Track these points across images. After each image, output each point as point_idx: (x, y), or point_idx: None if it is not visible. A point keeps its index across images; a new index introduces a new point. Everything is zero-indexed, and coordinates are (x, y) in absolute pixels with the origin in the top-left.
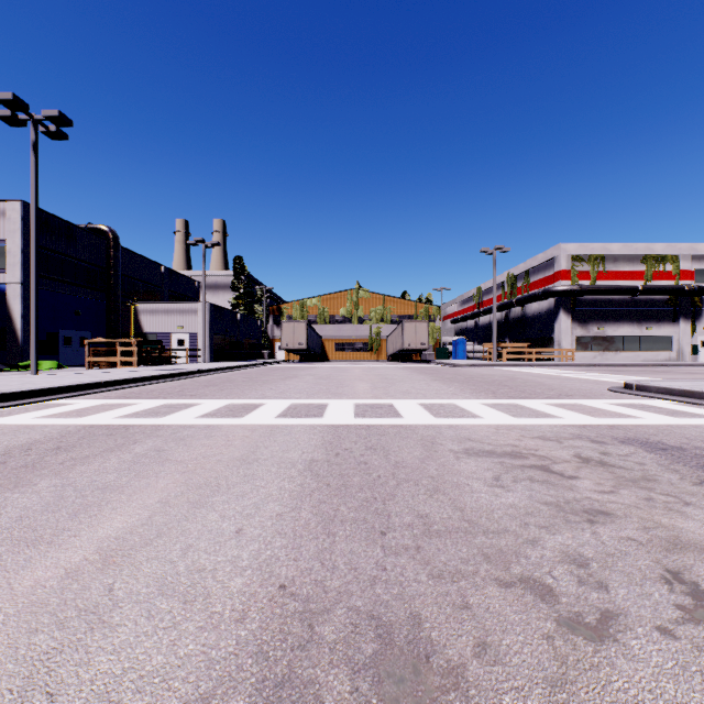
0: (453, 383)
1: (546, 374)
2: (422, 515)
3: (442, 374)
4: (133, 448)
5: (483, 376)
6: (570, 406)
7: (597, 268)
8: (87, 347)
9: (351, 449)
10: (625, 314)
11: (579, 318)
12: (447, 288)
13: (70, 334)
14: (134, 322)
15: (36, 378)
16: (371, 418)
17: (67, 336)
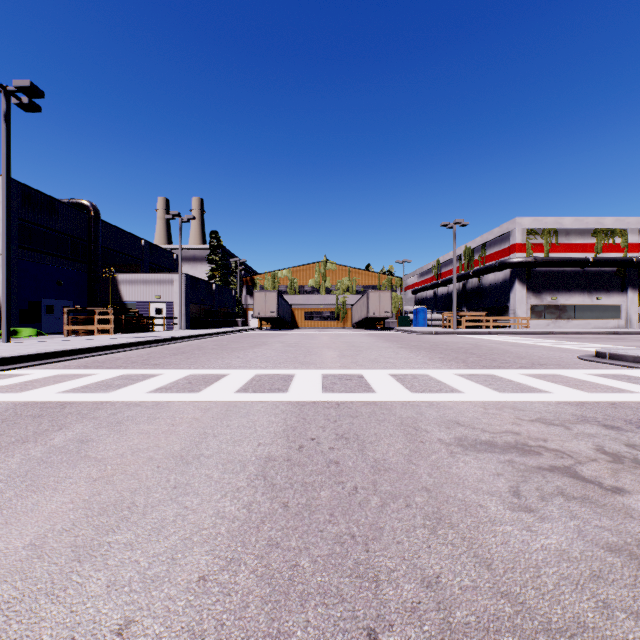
0: (420, 351)
1: (507, 341)
2: (430, 579)
3: (407, 341)
4: (53, 437)
5: (447, 344)
6: (551, 377)
7: (550, 241)
8: (66, 315)
9: (318, 438)
10: (576, 284)
11: (533, 288)
12: (408, 261)
13: (53, 303)
14: (114, 292)
15: (4, 347)
16: (340, 393)
17: (49, 304)
